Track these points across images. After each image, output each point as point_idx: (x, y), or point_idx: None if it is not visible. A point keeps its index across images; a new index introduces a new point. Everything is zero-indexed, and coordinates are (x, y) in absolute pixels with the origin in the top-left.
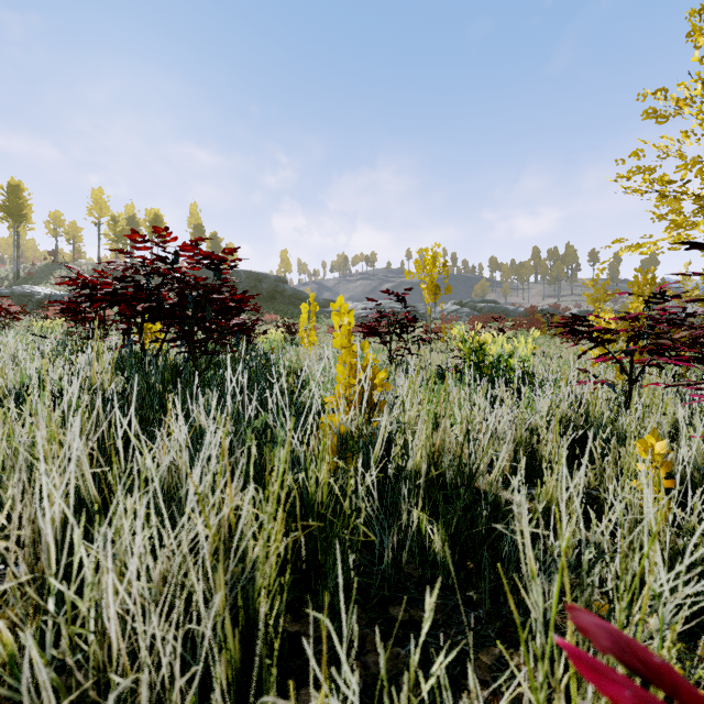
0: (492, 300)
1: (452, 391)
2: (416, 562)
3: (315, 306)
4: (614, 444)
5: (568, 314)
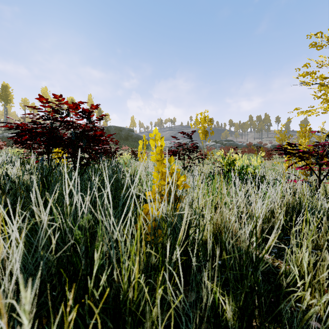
0: (230, 140)
1: (223, 187)
2: (211, 324)
3: (145, 141)
4: (325, 221)
5: (266, 146)
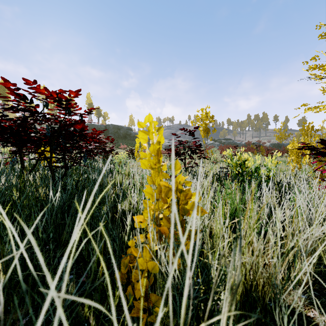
0: (229, 138)
1: (248, 202)
2: None
3: None
4: None
5: (265, 145)
